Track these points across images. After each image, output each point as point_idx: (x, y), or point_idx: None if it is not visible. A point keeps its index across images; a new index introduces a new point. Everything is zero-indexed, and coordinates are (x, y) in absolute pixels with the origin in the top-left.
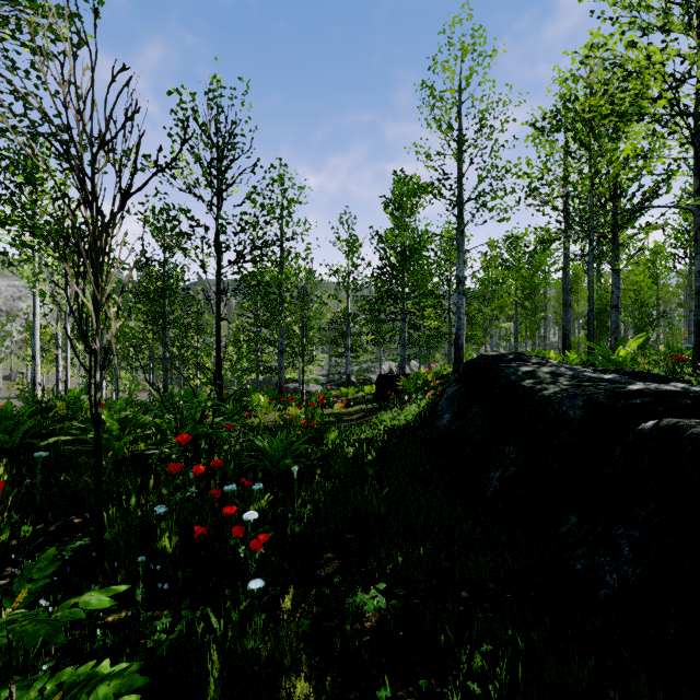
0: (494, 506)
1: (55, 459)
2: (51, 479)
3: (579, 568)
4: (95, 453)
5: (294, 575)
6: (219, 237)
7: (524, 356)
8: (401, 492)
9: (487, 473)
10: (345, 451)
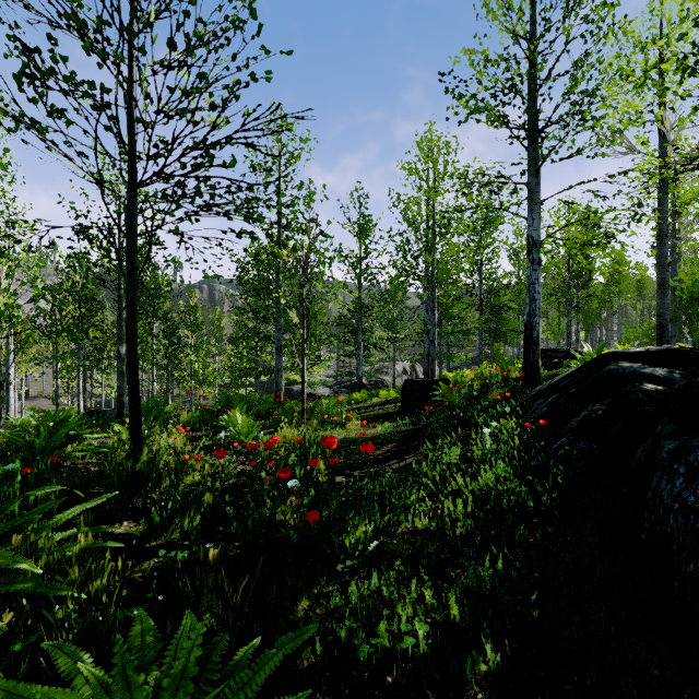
0: None
1: None
2: None
3: None
4: None
5: None
6: (132, 124)
7: None
8: None
9: None
10: (396, 613)
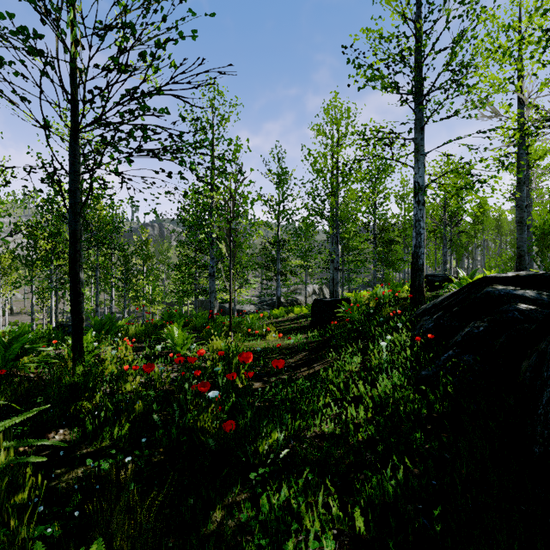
0: None
1: None
2: None
3: None
4: None
5: None
6: (74, 76)
7: None
8: None
9: None
10: (304, 524)
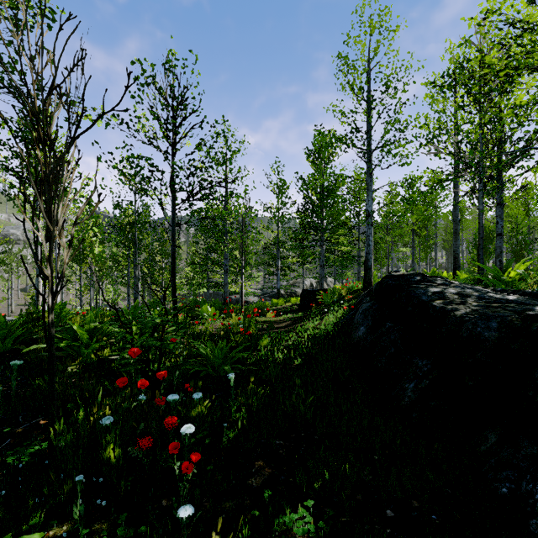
0: (410, 416)
1: (35, 363)
2: (28, 382)
3: (504, 491)
4: (48, 369)
5: (227, 485)
6: (174, 180)
7: (429, 277)
8: (325, 398)
9: (401, 383)
10: (275, 356)
